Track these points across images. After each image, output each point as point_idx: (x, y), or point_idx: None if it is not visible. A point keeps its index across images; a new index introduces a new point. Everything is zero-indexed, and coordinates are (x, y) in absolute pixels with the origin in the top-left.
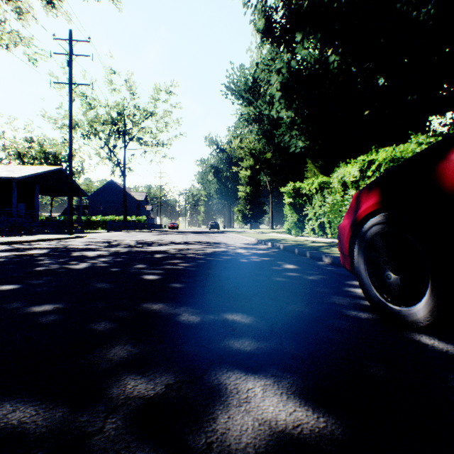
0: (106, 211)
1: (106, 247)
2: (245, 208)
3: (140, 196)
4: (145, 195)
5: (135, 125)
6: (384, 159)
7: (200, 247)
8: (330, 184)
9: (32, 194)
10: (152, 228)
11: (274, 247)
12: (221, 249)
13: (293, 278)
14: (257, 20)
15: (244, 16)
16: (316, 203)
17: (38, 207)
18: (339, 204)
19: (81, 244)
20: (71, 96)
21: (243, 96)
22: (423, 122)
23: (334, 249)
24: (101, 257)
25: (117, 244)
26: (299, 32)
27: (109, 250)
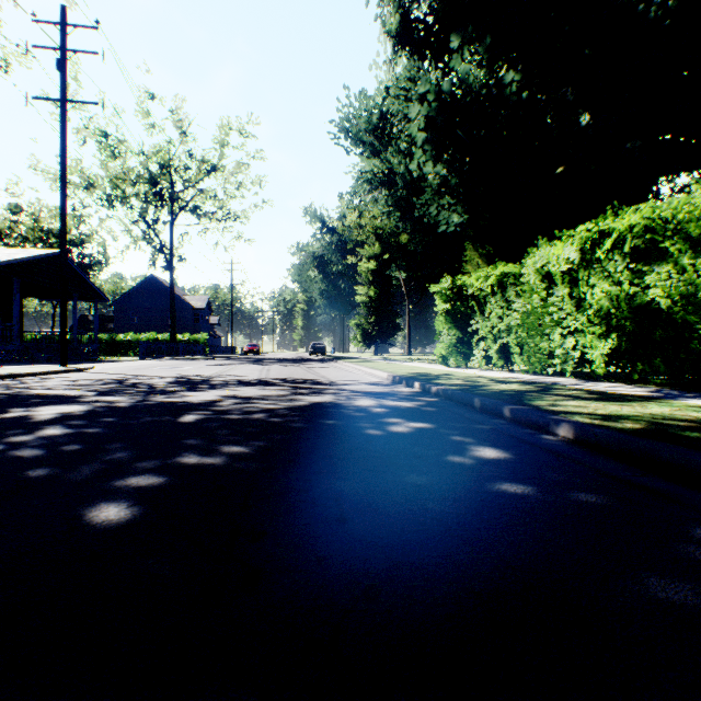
0: (144, 325)
1: (100, 395)
2: (368, 322)
3: (199, 301)
4: (206, 300)
5: (188, 185)
6: (629, 229)
7: (286, 394)
8: (520, 277)
9: (11, 297)
10: (217, 353)
11: (426, 391)
12: (326, 397)
13: (526, 510)
14: (386, 17)
15: (366, 8)
16: (490, 311)
17: (17, 318)
18: (537, 313)
19: (60, 386)
20: (64, 122)
21: (364, 142)
22: (649, 185)
23: (554, 400)
24: (54, 425)
25: (130, 385)
26: (456, 34)
27: (99, 400)
